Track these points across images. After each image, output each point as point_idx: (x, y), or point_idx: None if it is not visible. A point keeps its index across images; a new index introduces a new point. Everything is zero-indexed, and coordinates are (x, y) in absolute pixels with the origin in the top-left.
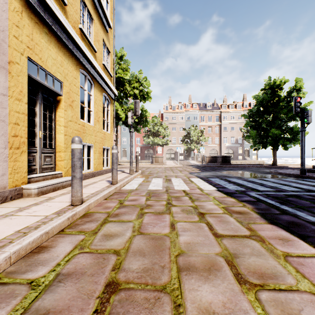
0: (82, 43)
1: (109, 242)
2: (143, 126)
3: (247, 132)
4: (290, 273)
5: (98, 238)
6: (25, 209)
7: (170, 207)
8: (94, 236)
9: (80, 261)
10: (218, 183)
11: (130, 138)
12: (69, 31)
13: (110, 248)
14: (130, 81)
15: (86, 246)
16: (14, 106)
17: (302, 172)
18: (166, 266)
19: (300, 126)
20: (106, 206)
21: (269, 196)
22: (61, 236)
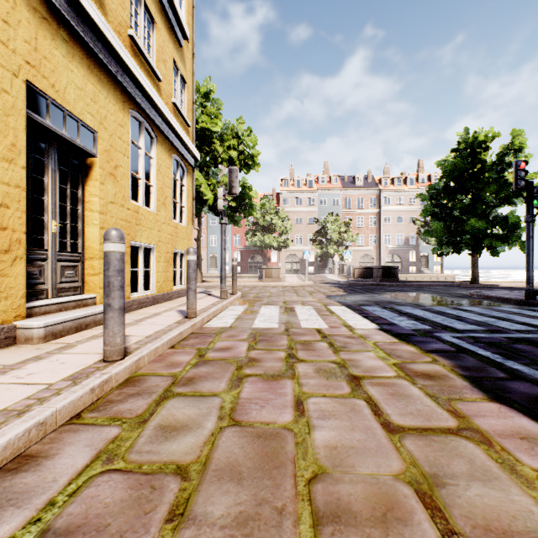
0: (134, 62)
1: (169, 444)
2: (246, 214)
3: (425, 225)
4: None
5: (148, 434)
6: (13, 369)
7: (294, 364)
8: (140, 428)
9: (100, 495)
10: (380, 316)
11: (222, 235)
12: (107, 37)
13: (169, 459)
14: (222, 136)
15: (119, 454)
16: None
17: (530, 294)
18: (287, 508)
19: (526, 213)
20: (172, 361)
21: (478, 341)
22: (72, 429)
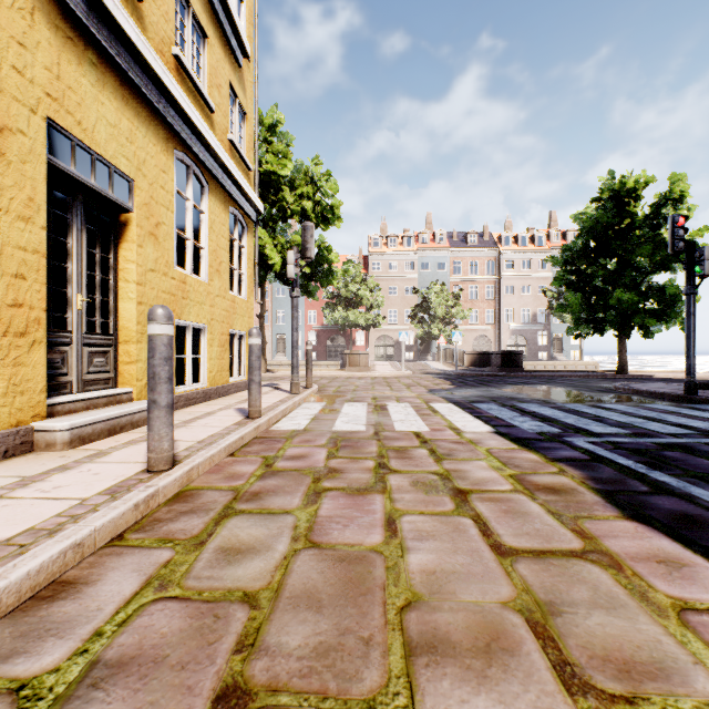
0: (181, 90)
1: (233, 569)
2: (324, 283)
3: (559, 297)
4: (700, 661)
5: (207, 558)
6: (35, 481)
7: (385, 475)
8: (197, 551)
9: (155, 624)
10: (497, 416)
11: (293, 311)
12: (147, 60)
13: (234, 586)
14: (292, 181)
15: (174, 580)
16: (13, 233)
17: (690, 388)
18: (374, 638)
19: (686, 282)
20: (232, 472)
21: (619, 448)
22: (114, 552)
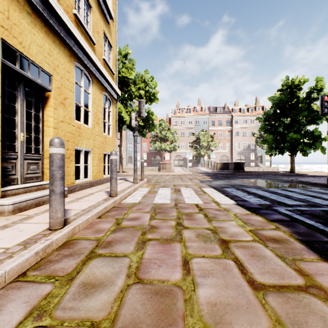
0: (77, 31)
1: (87, 301)
2: (150, 130)
3: (260, 137)
4: None
5: (72, 291)
6: None
7: (181, 230)
8: (68, 285)
9: None
10: (236, 195)
11: (134, 143)
12: (58, 13)
13: (86, 316)
14: (135, 81)
15: (48, 310)
16: None
17: None
18: None
19: None
20: (98, 228)
21: (304, 213)
22: (17, 286)
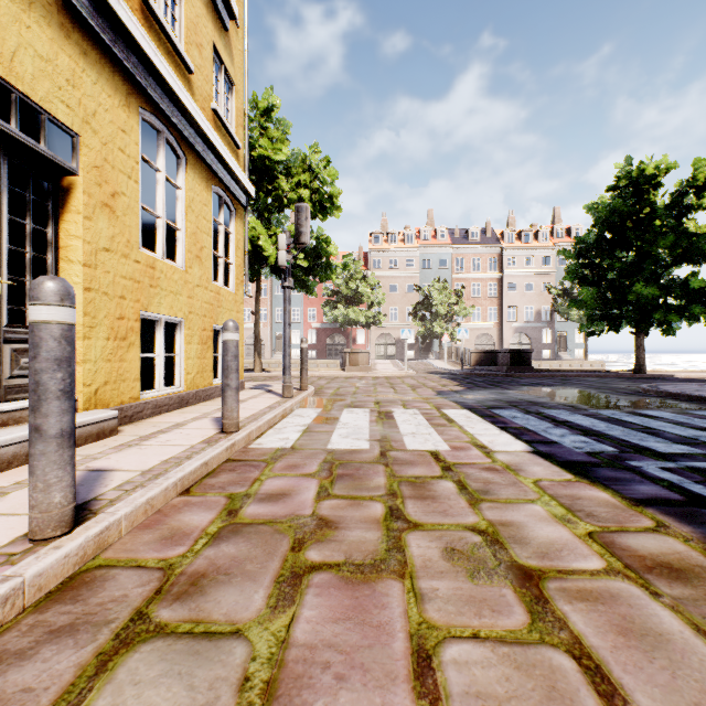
0: (144, 31)
1: None
2: (322, 277)
3: (564, 294)
4: None
5: None
6: None
7: (401, 534)
8: None
9: None
10: (526, 427)
11: (285, 304)
12: None
13: None
14: (289, 169)
15: None
16: None
17: None
18: None
19: None
20: (175, 527)
21: None
22: None
